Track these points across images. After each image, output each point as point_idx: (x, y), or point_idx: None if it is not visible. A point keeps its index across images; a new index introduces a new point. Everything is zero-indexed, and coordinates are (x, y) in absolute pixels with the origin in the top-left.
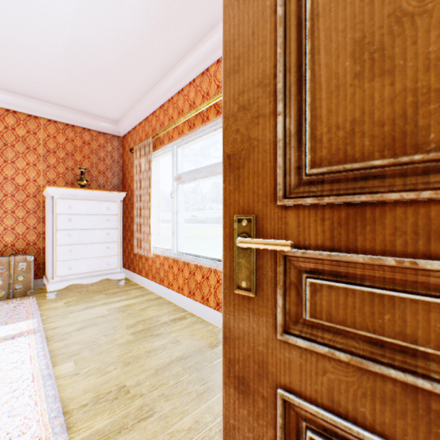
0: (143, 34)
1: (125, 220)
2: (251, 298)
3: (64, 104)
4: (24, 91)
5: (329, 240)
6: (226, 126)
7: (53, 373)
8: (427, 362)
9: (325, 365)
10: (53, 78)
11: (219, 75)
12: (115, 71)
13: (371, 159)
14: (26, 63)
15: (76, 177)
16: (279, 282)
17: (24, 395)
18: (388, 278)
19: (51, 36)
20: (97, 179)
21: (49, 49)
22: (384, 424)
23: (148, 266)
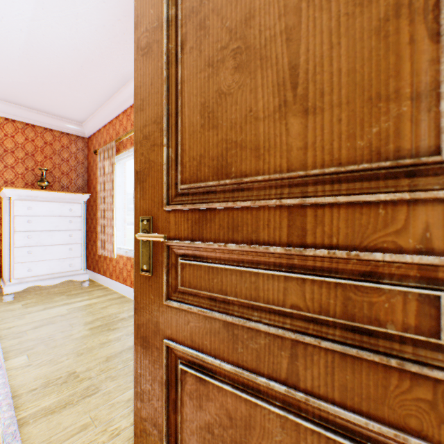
0: (101, 45)
1: (90, 222)
2: (151, 277)
3: (24, 103)
4: None
5: (191, 234)
6: (136, 149)
7: (4, 366)
8: (234, 306)
9: (189, 317)
10: (10, 78)
11: None
12: (76, 75)
13: (209, 181)
14: None
15: (37, 177)
16: (164, 263)
17: None
18: (218, 256)
19: (6, 40)
20: (61, 180)
21: (4, 51)
22: (216, 349)
23: (112, 267)
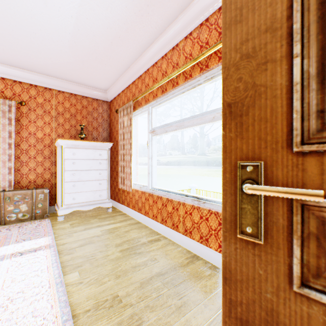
0: (128, 20)
1: (112, 163)
2: (257, 244)
3: (69, 79)
4: (42, 70)
5: None
6: (226, 76)
7: (63, 281)
8: None
9: None
10: (62, 60)
11: (187, 48)
12: (106, 51)
13: None
14: (43, 49)
15: (77, 132)
16: (296, 232)
17: (43, 299)
18: None
19: (61, 27)
20: (92, 133)
21: (59, 37)
22: None
23: (129, 198)
